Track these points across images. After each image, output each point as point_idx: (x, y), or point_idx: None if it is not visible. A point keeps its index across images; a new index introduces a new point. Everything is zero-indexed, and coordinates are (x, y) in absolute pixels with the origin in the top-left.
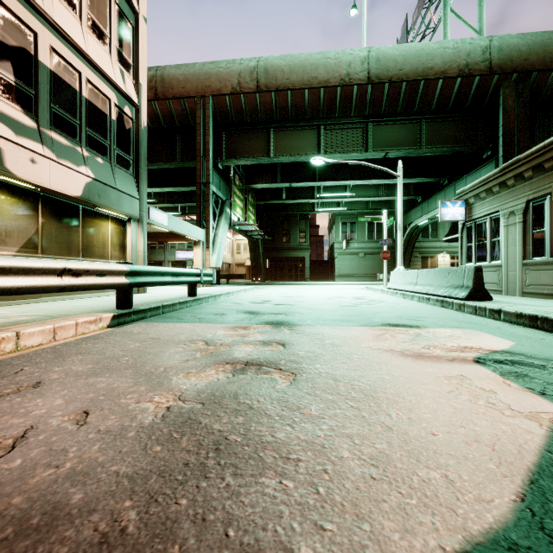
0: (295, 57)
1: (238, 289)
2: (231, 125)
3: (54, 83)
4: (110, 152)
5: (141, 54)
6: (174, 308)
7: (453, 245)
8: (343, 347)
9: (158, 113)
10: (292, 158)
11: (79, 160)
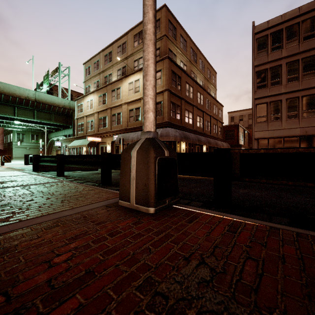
0: (6, 84)
1: None
2: None
3: None
4: None
5: None
6: None
7: None
8: None
9: None
10: (2, 115)
11: None
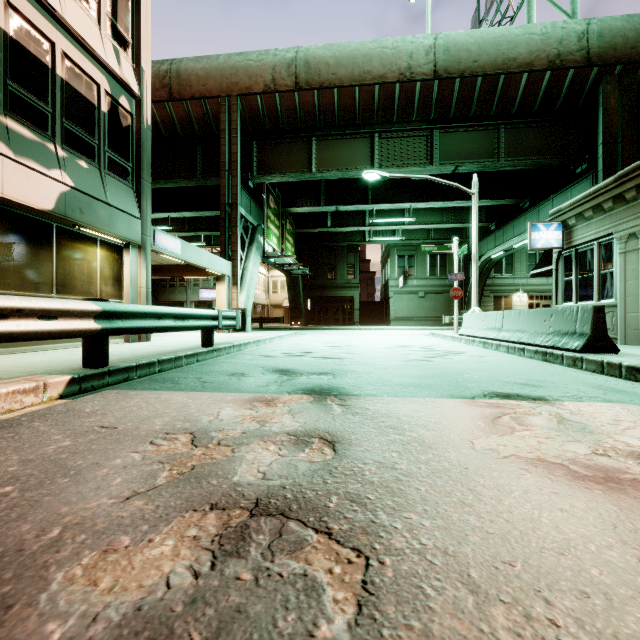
0: (342, 46)
1: (271, 335)
2: (263, 133)
3: (11, 51)
4: (98, 154)
5: (143, 30)
6: (179, 364)
7: (531, 283)
8: (445, 452)
9: (173, 118)
10: (339, 174)
11: (50, 161)
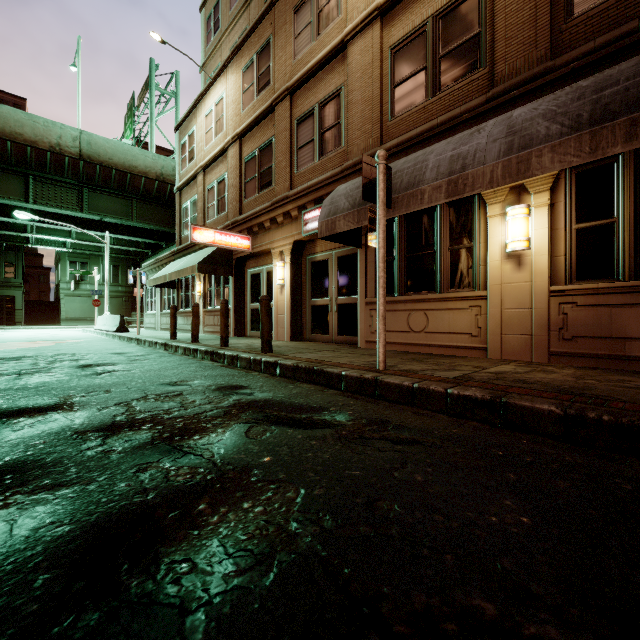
0: None
1: None
2: None
3: None
4: None
5: None
6: None
7: None
8: (8, 344)
9: None
10: None
11: None
